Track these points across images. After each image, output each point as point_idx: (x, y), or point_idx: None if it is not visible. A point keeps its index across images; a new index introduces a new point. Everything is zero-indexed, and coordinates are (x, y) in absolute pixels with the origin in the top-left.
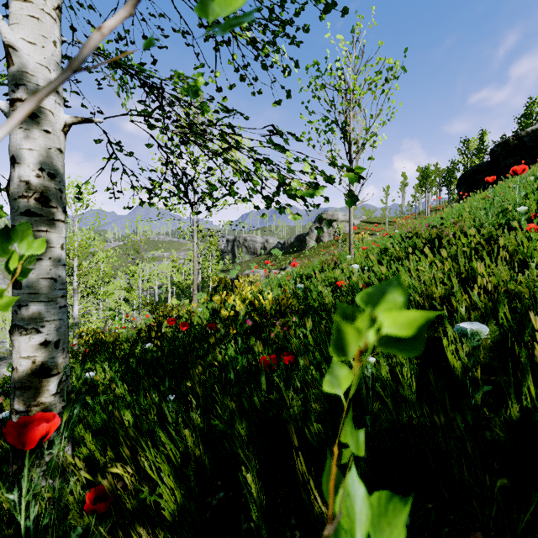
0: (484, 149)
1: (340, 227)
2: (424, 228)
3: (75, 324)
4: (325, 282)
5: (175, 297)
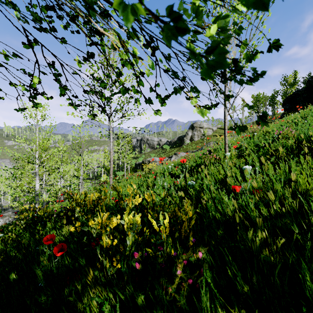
0: (296, 82)
1: (205, 131)
2: (295, 130)
3: (36, 195)
4: (212, 178)
5: (106, 173)
